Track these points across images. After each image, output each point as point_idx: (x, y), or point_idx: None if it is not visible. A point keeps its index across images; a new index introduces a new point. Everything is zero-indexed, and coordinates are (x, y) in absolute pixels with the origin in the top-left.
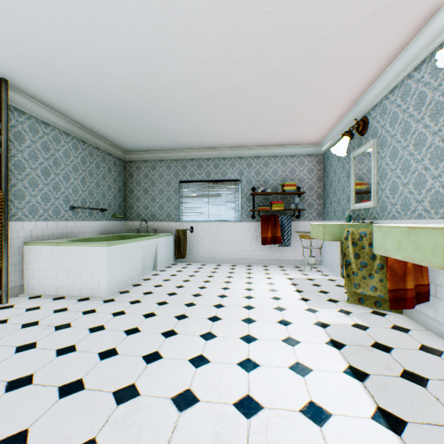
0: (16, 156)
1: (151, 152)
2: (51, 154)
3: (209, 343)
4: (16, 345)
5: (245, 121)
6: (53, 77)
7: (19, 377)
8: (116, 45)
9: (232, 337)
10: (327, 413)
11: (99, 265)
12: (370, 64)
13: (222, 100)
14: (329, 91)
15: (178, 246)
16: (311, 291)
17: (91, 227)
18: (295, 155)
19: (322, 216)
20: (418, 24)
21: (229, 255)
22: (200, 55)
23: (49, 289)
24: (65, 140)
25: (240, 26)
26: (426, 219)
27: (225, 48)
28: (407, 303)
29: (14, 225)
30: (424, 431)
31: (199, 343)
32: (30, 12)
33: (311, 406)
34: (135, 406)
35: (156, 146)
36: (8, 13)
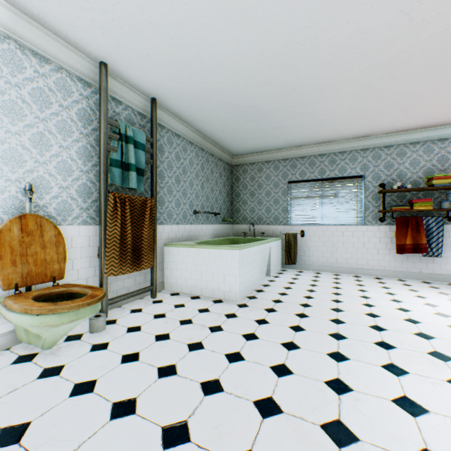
0: (159, 167)
1: (258, 154)
2: (181, 163)
3: (404, 380)
4: (186, 343)
5: (387, 102)
6: (194, 88)
7: (206, 379)
8: (266, 37)
9: (434, 378)
10: None
11: (230, 268)
12: None
13: (366, 79)
14: None
15: (288, 251)
16: None
17: (207, 231)
18: (446, 138)
19: None
20: None
21: (349, 264)
22: (363, 24)
23: (184, 288)
24: (190, 149)
25: None
26: None
27: (402, 5)
28: None
29: (158, 228)
30: None
31: (389, 378)
32: (195, 23)
33: None
34: None
35: (264, 147)
36: (177, 30)
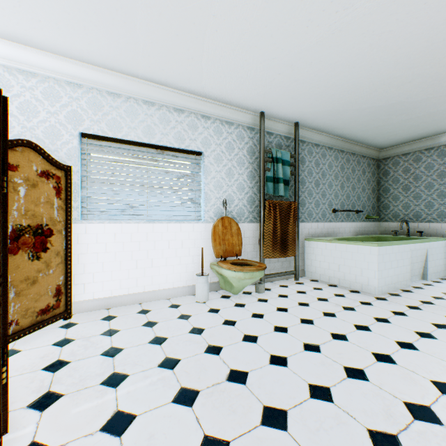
0: (300, 175)
1: (413, 142)
2: (319, 168)
3: None
4: (321, 311)
5: None
6: (330, 107)
7: (335, 332)
8: (400, 51)
9: None
10: None
11: (367, 263)
12: None
13: None
14: None
15: None
16: None
17: (347, 228)
18: None
19: None
20: None
21: None
22: None
23: (322, 277)
24: (328, 154)
25: None
26: None
27: None
28: None
29: (299, 225)
30: None
31: None
32: (329, 68)
33: None
34: None
35: (421, 134)
36: (314, 77)
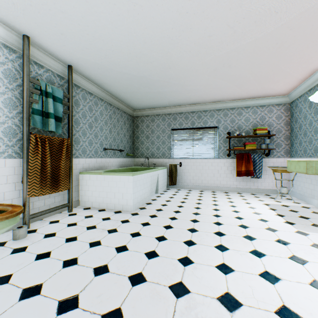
0: (75, 116)
1: (151, 109)
2: (93, 113)
3: (225, 254)
4: (88, 242)
5: (228, 81)
6: (100, 61)
7: (98, 265)
8: (147, 31)
9: (242, 251)
10: None
11: (127, 188)
12: None
13: (214, 65)
14: (312, 48)
15: (171, 176)
16: (291, 215)
17: (114, 162)
18: (264, 105)
19: (289, 153)
20: None
21: (209, 184)
22: (207, 31)
23: (94, 204)
24: (100, 104)
25: (247, 1)
26: None
27: (229, 22)
28: None
29: (74, 161)
30: None
31: (217, 253)
32: (96, 15)
33: None
34: (191, 301)
35: (155, 105)
36: (82, 19)
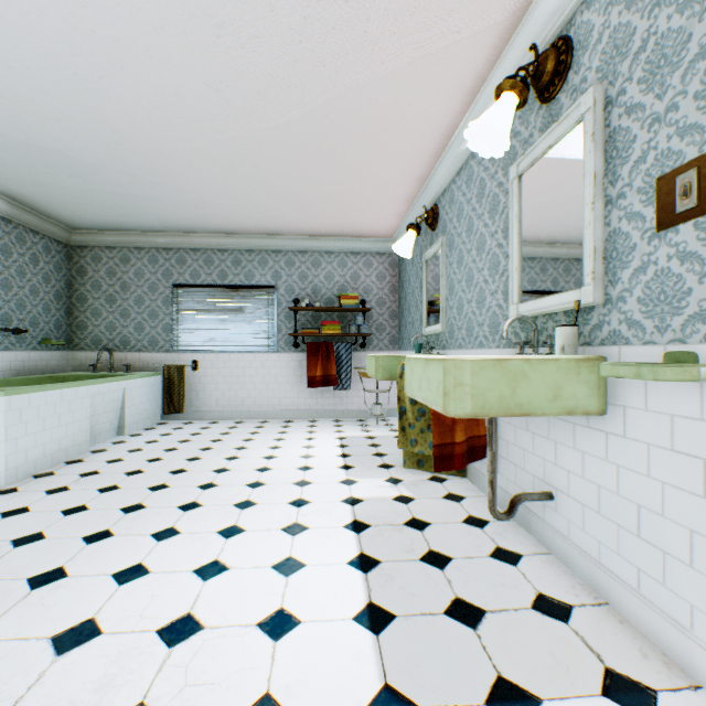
0: None
1: (121, 232)
2: None
3: (163, 544)
4: None
5: (272, 195)
6: None
7: None
8: (3, 44)
9: (206, 532)
10: (295, 622)
11: None
12: (427, 132)
13: (224, 158)
14: (385, 164)
15: (170, 393)
16: (362, 454)
17: None
18: (359, 253)
19: (397, 344)
20: (472, 88)
21: (259, 406)
22: (167, 84)
23: None
24: None
25: (221, 49)
26: (486, 349)
27: (206, 79)
28: (455, 462)
29: None
30: (412, 624)
31: (144, 547)
32: None
33: (277, 616)
34: None
35: (128, 224)
36: None
